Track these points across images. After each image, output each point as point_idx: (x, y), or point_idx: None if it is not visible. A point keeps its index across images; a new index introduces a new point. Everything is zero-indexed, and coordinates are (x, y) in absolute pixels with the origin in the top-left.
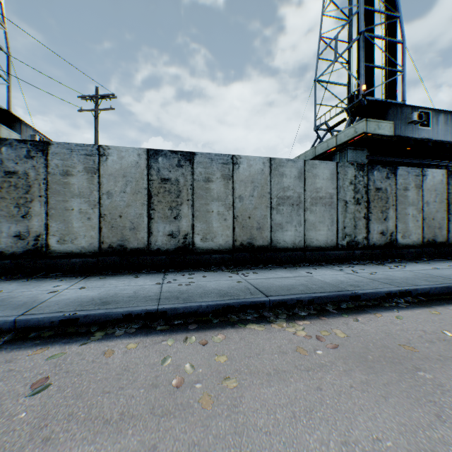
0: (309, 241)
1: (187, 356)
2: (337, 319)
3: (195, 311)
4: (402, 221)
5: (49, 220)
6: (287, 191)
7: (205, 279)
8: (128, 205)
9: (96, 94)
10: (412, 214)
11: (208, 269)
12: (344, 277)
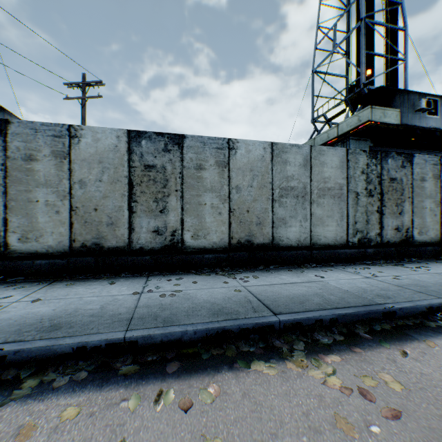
0: (316, 238)
1: (155, 440)
2: (376, 351)
3: (178, 339)
4: (418, 215)
5: (9, 214)
6: (291, 180)
7: (196, 286)
8: (105, 197)
9: (83, 81)
10: (429, 207)
11: (200, 271)
12: (364, 283)
